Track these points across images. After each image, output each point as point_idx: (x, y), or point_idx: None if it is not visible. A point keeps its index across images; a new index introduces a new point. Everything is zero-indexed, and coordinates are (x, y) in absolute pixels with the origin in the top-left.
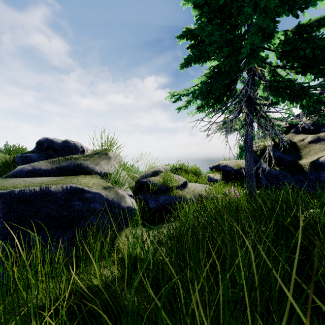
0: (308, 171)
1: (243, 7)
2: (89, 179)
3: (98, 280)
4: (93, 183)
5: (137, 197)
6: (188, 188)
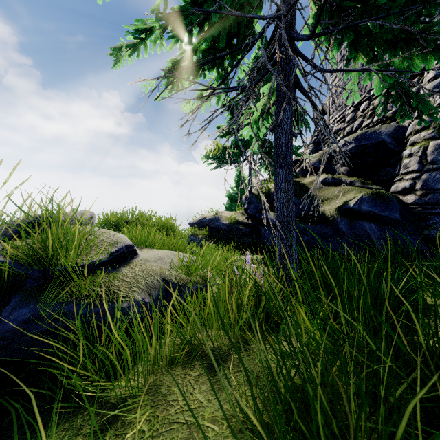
0: (337, 222)
1: None
2: None
3: None
4: None
5: None
6: (134, 264)
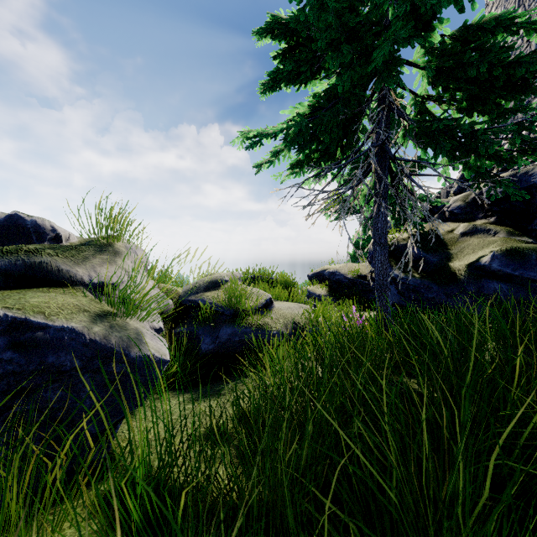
0: (464, 280)
1: None
2: (53, 295)
3: None
4: (62, 306)
5: (178, 331)
6: (274, 310)
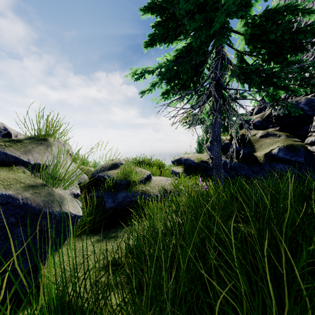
0: (263, 163)
1: None
2: None
3: None
4: (3, 179)
5: (91, 195)
6: (152, 182)
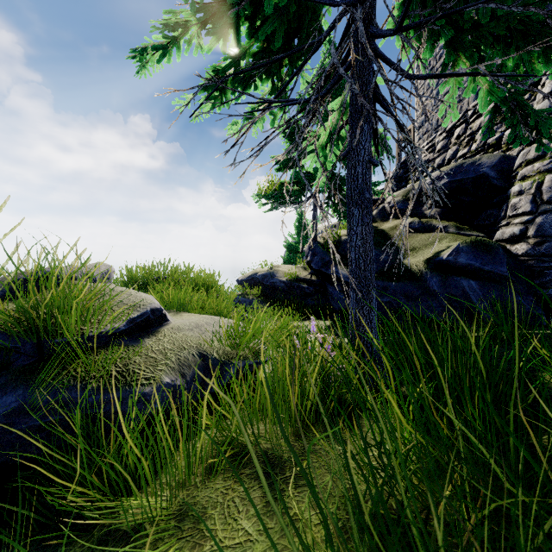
0: (427, 279)
1: None
2: None
3: None
4: None
5: None
6: (162, 334)
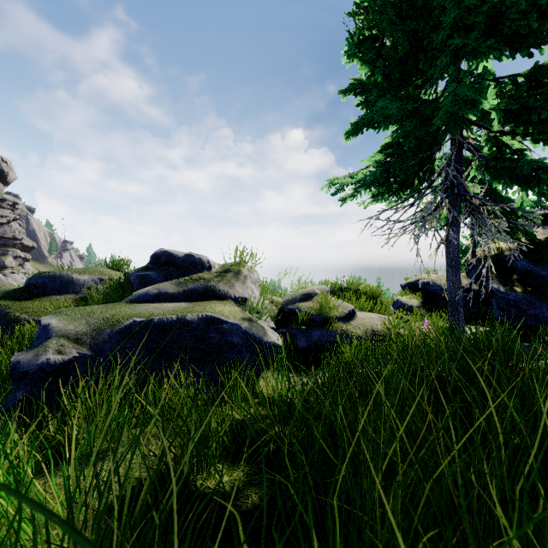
0: None
1: (436, 56)
2: (224, 306)
3: (251, 403)
4: (229, 311)
5: (281, 331)
6: (356, 320)
